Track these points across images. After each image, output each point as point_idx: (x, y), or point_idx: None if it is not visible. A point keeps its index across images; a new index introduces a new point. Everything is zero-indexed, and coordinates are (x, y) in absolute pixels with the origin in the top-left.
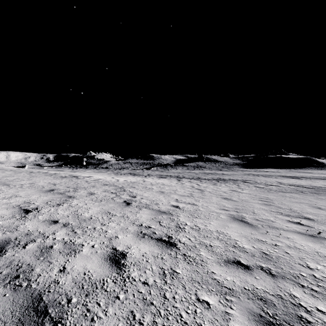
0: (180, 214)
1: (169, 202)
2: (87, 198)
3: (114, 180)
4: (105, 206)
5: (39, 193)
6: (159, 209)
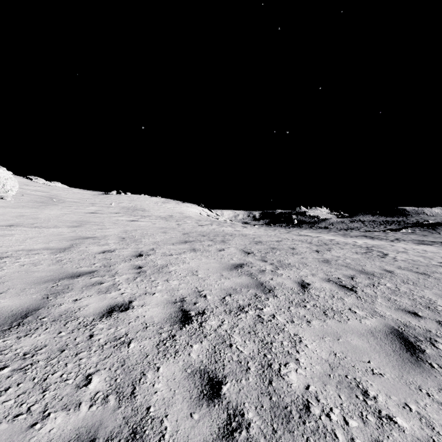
0: (440, 268)
1: (429, 262)
2: (343, 250)
3: (350, 241)
4: (362, 255)
5: (306, 244)
6: (416, 263)
